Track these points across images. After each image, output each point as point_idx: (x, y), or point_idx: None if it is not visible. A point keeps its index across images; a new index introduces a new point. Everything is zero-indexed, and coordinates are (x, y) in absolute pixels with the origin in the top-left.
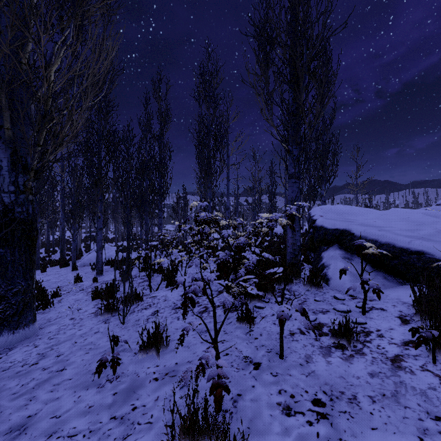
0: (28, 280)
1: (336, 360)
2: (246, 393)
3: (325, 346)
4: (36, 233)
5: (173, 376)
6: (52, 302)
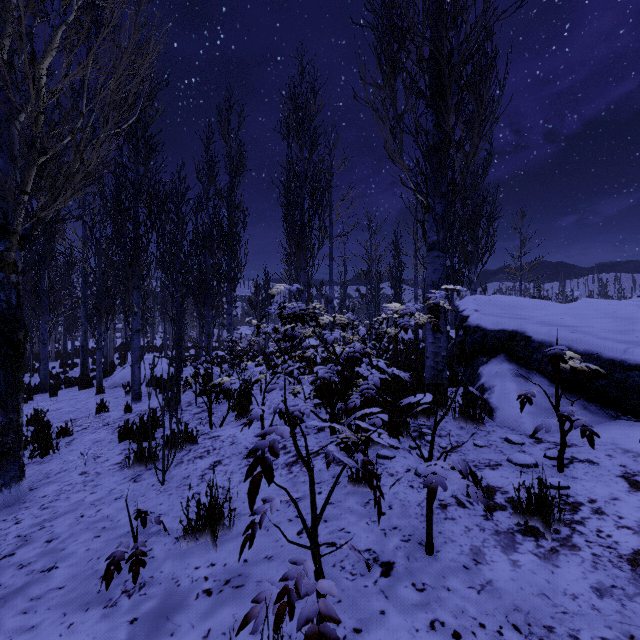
0: (9, 413)
1: (528, 558)
2: (370, 626)
3: (504, 531)
4: (22, 337)
5: (238, 587)
6: (55, 445)
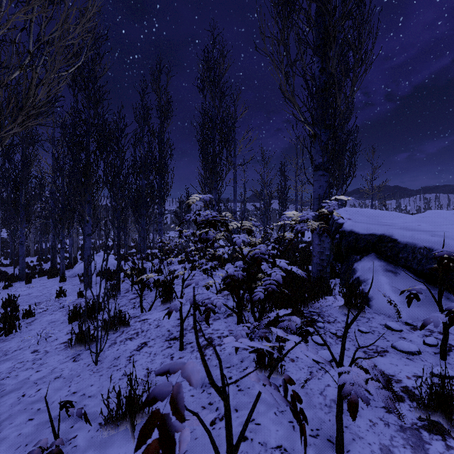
0: None
1: None
2: None
3: (409, 427)
4: None
5: None
6: (18, 326)
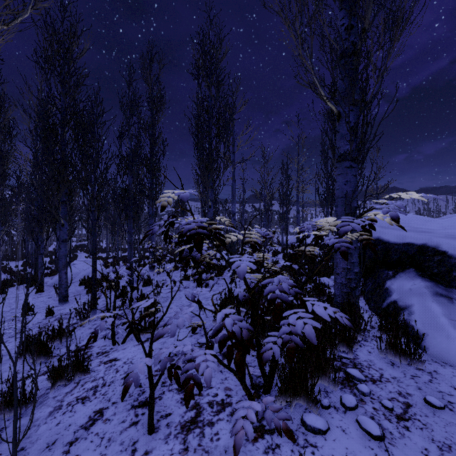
0: None
1: None
2: None
3: None
4: None
5: None
6: None
